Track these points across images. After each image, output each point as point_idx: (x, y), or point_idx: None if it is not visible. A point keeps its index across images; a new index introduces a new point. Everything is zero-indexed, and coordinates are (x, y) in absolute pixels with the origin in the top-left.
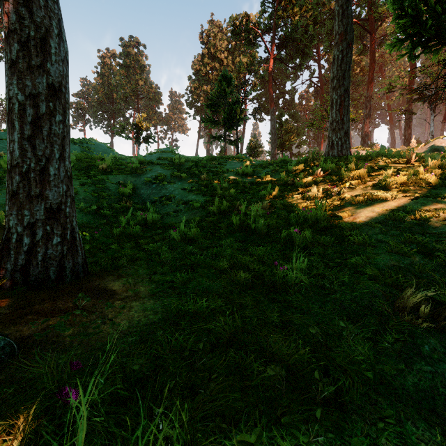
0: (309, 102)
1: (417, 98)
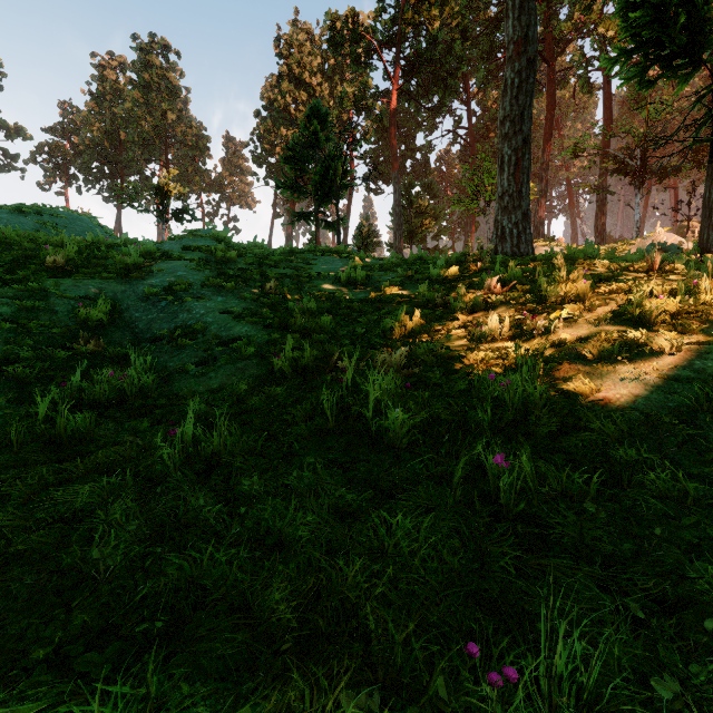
0: (451, 167)
1: (616, 169)
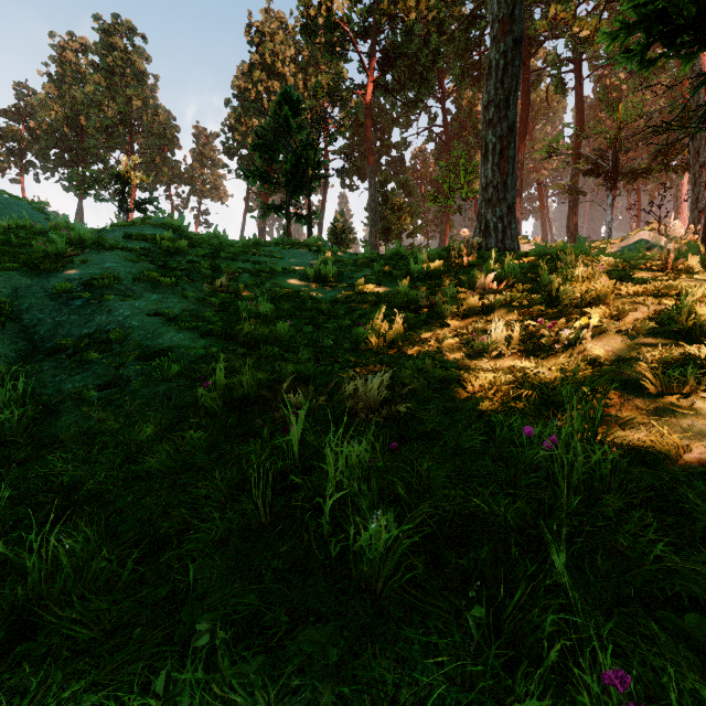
0: (426, 166)
1: (589, 170)
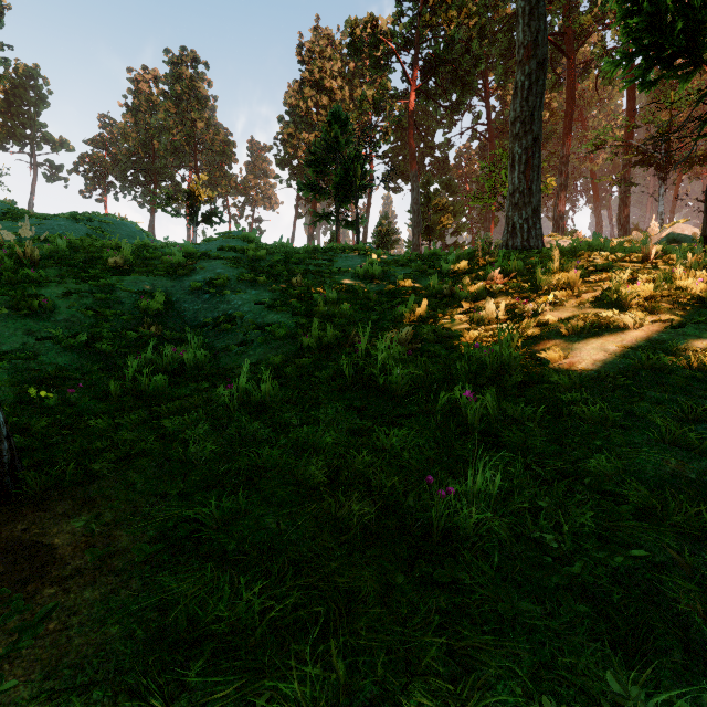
0: (471, 163)
1: (639, 161)
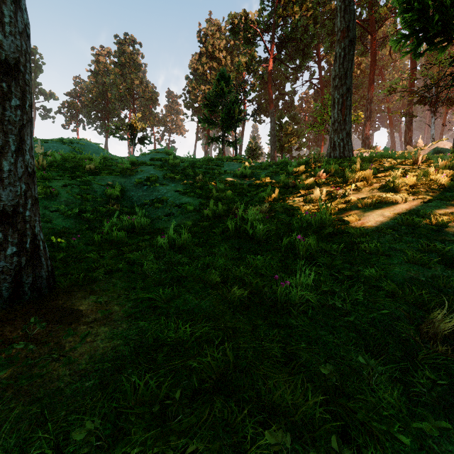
0: (309, 104)
1: (418, 101)
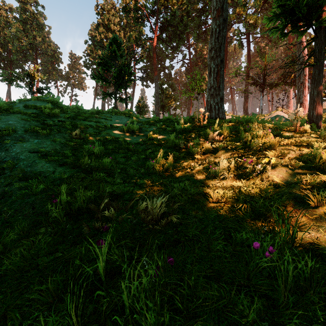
0: (181, 78)
1: (253, 83)
